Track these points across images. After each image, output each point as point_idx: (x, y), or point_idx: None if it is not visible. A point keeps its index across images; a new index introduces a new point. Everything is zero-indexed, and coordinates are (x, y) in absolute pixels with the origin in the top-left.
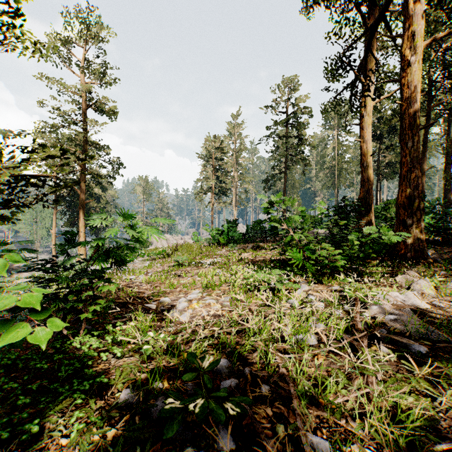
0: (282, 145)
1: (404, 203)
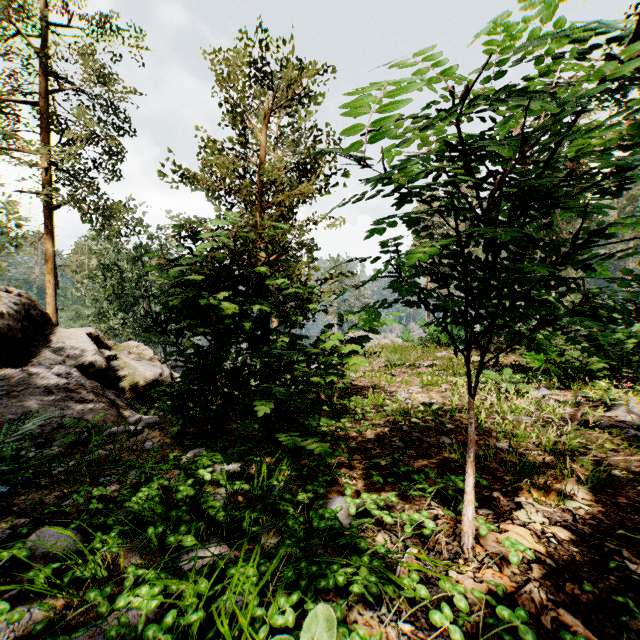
0: None
1: None
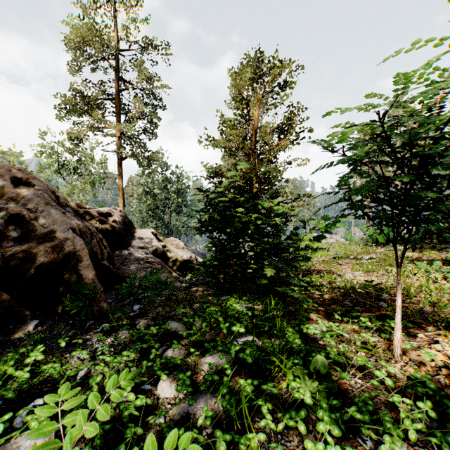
0: None
1: None
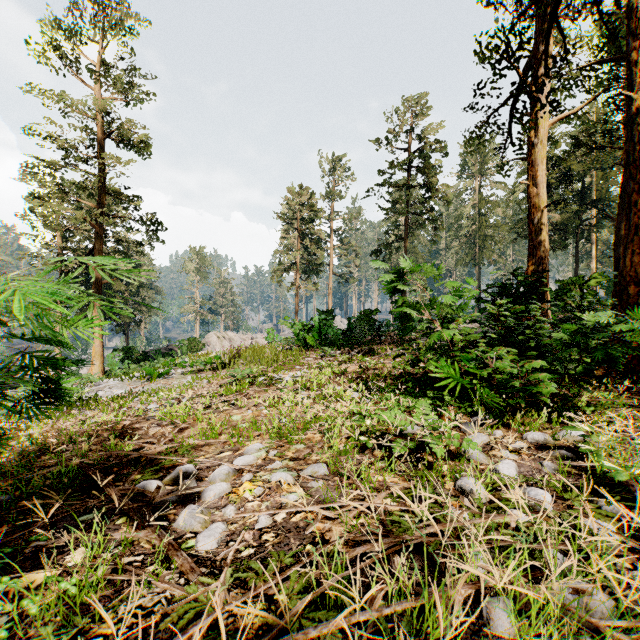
0: (400, 197)
1: (635, 274)
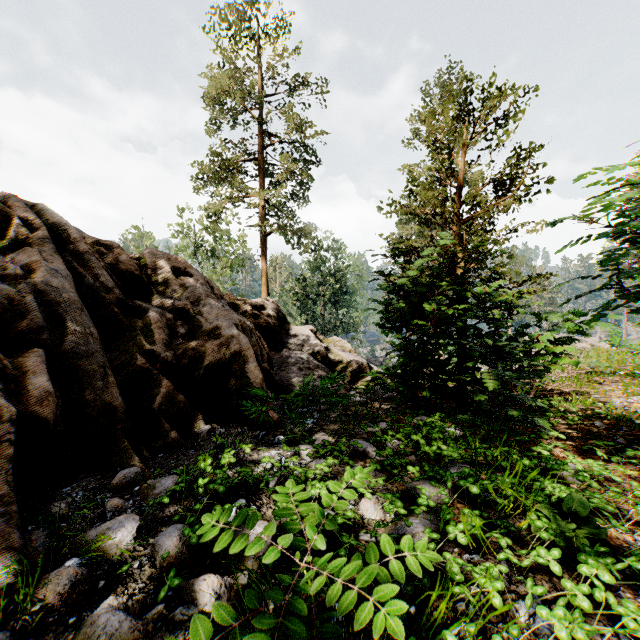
0: None
1: None
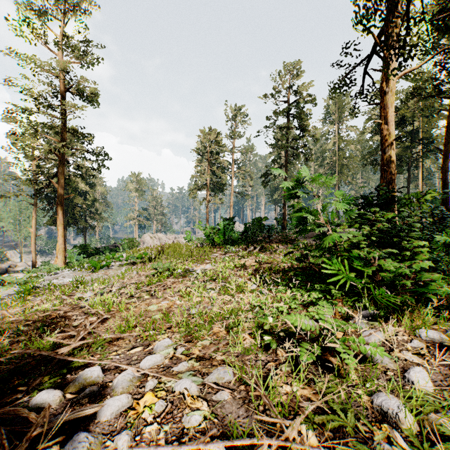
0: (282, 136)
1: None
